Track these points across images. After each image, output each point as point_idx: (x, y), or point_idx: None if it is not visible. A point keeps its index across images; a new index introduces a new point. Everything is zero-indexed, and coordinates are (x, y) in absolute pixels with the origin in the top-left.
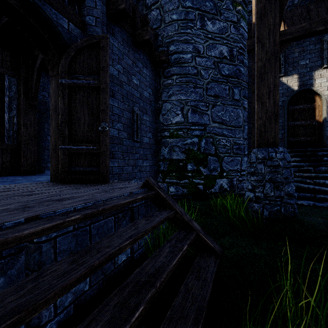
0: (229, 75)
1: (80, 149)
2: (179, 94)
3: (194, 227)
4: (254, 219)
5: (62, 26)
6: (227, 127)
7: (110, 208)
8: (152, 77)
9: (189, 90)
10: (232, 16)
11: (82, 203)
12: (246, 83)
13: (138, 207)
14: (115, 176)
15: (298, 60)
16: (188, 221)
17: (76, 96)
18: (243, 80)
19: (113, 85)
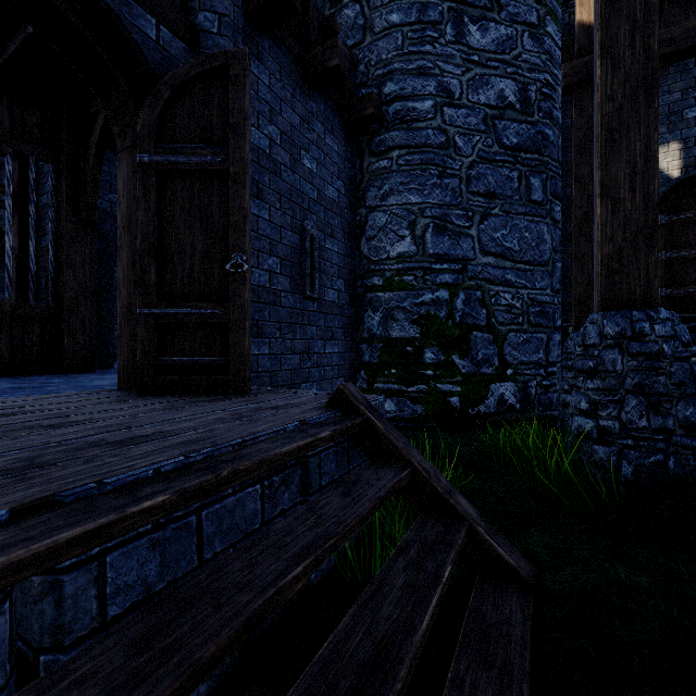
0: (520, 145)
1: (183, 316)
2: (406, 192)
3: (461, 511)
4: (600, 484)
5: (143, 33)
6: (516, 265)
7: (251, 468)
8: (345, 154)
9: (429, 182)
10: (528, 12)
11: (179, 453)
12: (559, 164)
13: (319, 457)
14: (262, 377)
15: (680, 109)
16: (445, 494)
17: (175, 193)
18: (551, 158)
19: (258, 171)
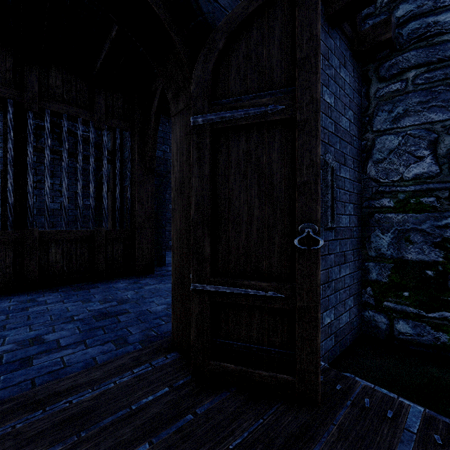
0: None
1: (238, 296)
2: (425, 110)
3: None
4: None
5: None
6: None
7: None
8: (353, 84)
9: None
10: None
11: None
12: None
13: None
14: None
15: None
16: None
17: (229, 154)
18: None
19: None
